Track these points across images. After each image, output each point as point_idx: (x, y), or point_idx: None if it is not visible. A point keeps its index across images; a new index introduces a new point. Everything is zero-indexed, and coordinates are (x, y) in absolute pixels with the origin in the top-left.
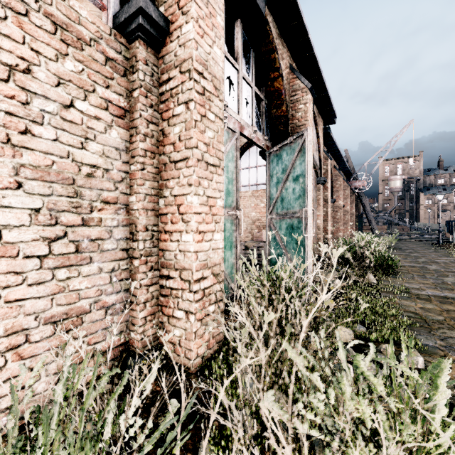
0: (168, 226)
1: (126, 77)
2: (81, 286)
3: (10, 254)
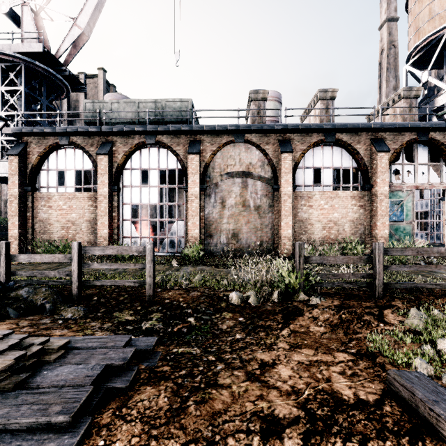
0: (373, 228)
1: (363, 198)
2: (355, 238)
3: (345, 232)
